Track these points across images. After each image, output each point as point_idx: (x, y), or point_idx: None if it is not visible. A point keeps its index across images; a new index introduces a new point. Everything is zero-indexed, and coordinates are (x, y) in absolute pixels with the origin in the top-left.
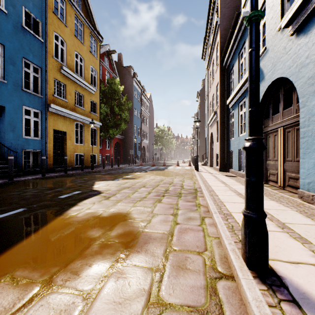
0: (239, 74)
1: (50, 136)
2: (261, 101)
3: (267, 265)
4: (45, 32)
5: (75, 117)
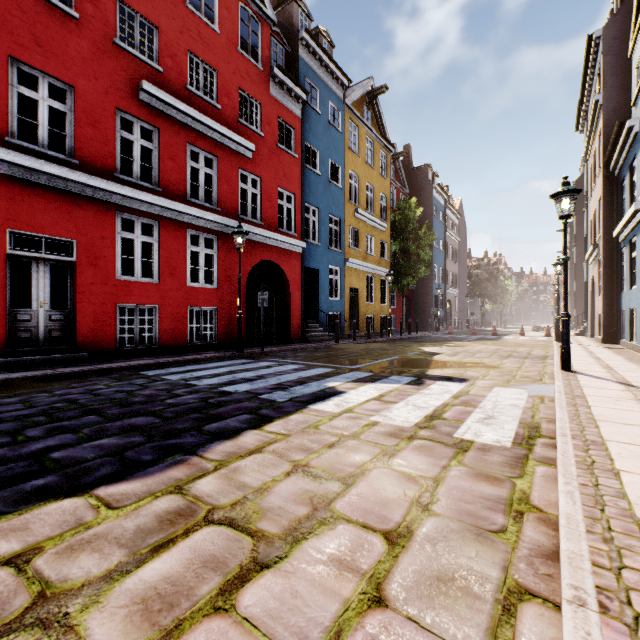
0: (631, 195)
1: (346, 295)
2: None
3: (570, 368)
4: (343, 177)
5: (366, 268)
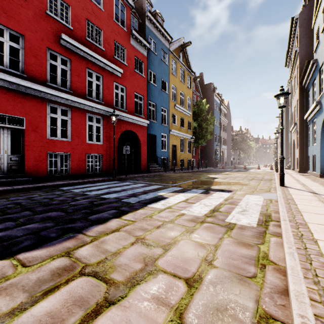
0: (313, 98)
1: (170, 148)
2: (322, 124)
3: (284, 184)
4: (169, 88)
5: (180, 135)
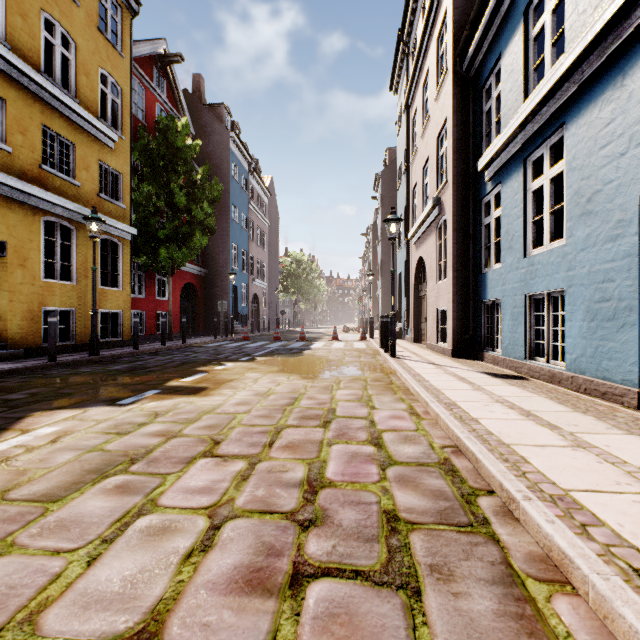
0: (527, 70)
1: None
2: None
3: None
4: None
5: (42, 202)
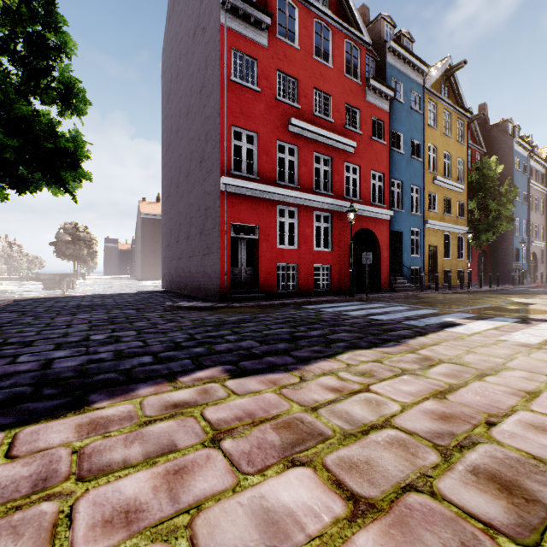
0: None
1: (425, 252)
2: None
3: None
4: (423, 151)
5: (444, 227)
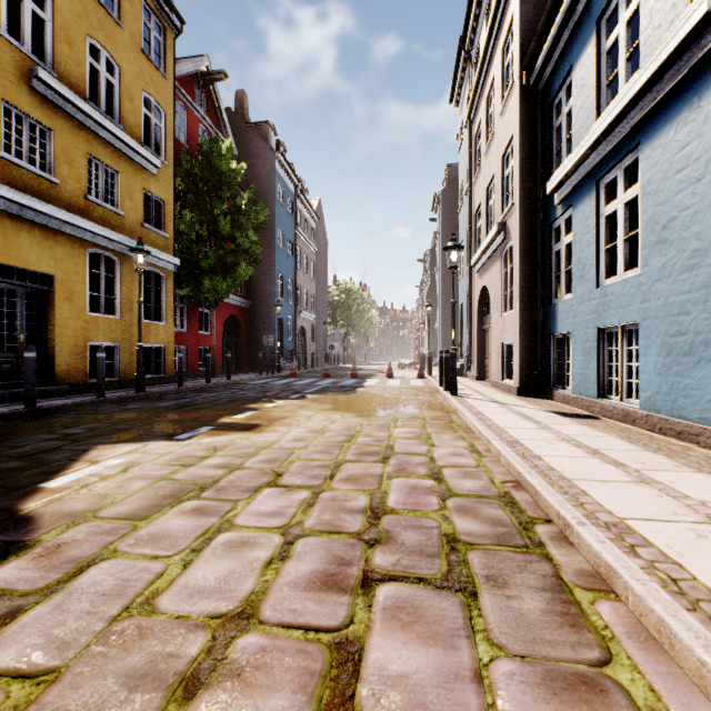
0: (600, 85)
1: None
2: None
3: None
4: None
5: (88, 233)
